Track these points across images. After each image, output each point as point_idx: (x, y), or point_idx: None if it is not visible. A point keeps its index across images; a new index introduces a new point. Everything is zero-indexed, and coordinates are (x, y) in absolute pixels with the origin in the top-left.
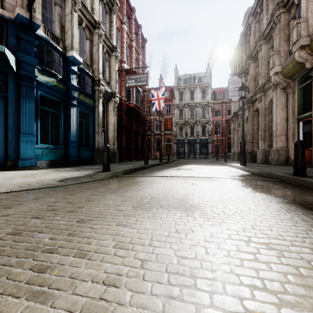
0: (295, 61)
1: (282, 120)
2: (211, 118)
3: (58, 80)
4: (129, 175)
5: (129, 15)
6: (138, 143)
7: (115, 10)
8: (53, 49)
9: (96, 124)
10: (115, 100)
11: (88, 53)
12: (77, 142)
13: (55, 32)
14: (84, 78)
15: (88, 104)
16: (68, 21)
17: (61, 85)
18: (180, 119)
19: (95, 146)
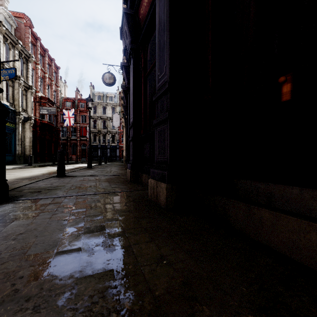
0: None
1: None
2: (117, 130)
3: None
4: (41, 167)
5: (43, 55)
6: (51, 148)
7: (31, 60)
8: None
9: (17, 139)
10: (31, 121)
11: (11, 95)
12: None
13: None
14: None
15: (12, 127)
16: None
17: None
18: (94, 128)
19: (16, 153)
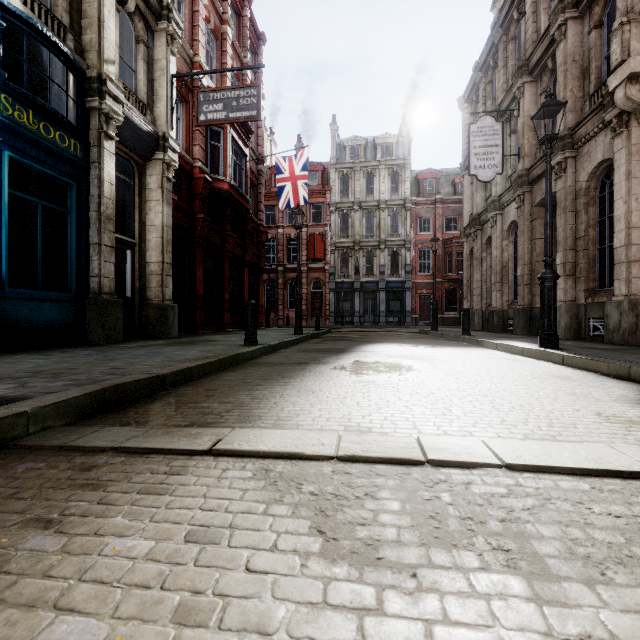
0: None
1: None
2: (411, 234)
3: None
4: (91, 433)
5: None
6: (241, 286)
7: None
8: None
9: (91, 218)
10: (165, 157)
11: None
12: None
13: None
14: (50, 67)
15: (58, 148)
16: None
17: None
18: (344, 237)
19: (90, 288)
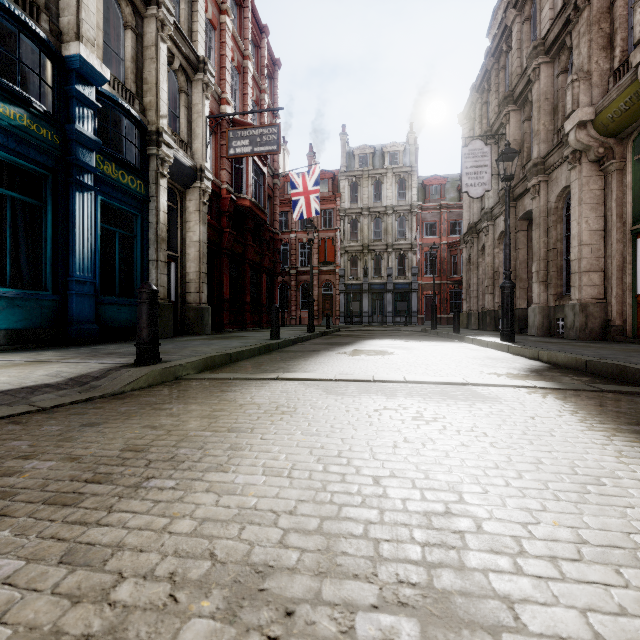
0: (635, 91)
1: (595, 234)
2: (417, 238)
3: (36, 115)
4: (215, 375)
5: None
6: (260, 289)
7: None
8: (17, 28)
9: (151, 240)
10: (202, 185)
11: (129, 62)
12: (94, 282)
13: None
14: (121, 124)
15: (130, 189)
16: None
17: (46, 131)
18: (353, 241)
19: None
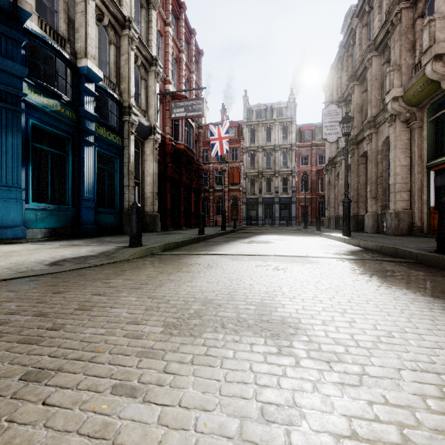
0: (425, 80)
1: (404, 168)
2: (295, 167)
3: (64, 103)
4: (172, 252)
5: (176, 13)
6: (190, 202)
7: (155, 3)
8: (55, 54)
9: (125, 173)
10: (154, 137)
11: (112, 64)
12: (94, 200)
13: (58, 28)
14: (107, 102)
15: (113, 142)
16: (79, 13)
17: (69, 112)
18: (252, 169)
19: (124, 207)
